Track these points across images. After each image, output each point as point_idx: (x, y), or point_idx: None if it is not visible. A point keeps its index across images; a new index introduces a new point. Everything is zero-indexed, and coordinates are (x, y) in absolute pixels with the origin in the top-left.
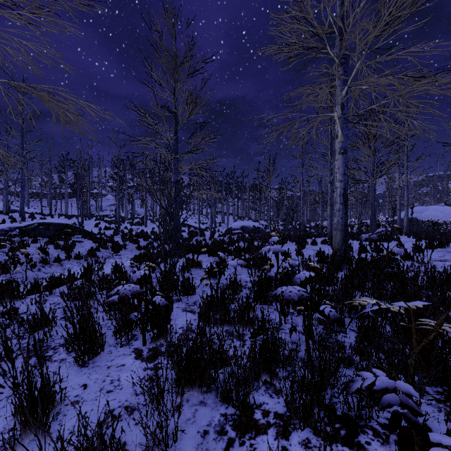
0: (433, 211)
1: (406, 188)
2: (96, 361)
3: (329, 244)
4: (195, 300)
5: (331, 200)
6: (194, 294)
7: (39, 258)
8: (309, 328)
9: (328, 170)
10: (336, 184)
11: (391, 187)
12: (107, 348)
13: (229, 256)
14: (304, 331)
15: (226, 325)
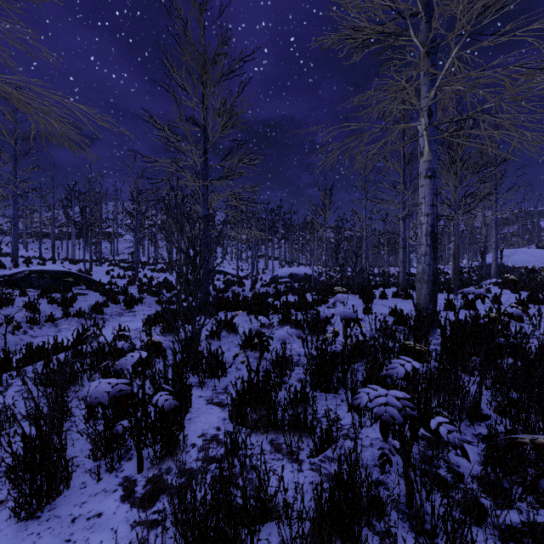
0: (523, 255)
1: (495, 226)
2: (57, 505)
3: (403, 297)
4: (226, 384)
5: (404, 241)
6: (225, 376)
7: (22, 318)
8: (409, 453)
9: (399, 203)
10: (421, 219)
11: (471, 225)
12: (80, 477)
13: (274, 315)
14: (405, 465)
15: (271, 432)
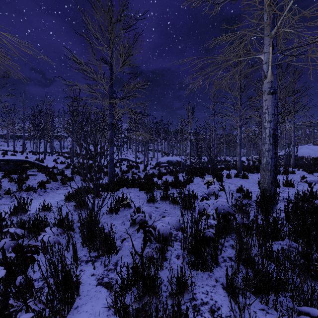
0: (306, 149)
1: (293, 132)
2: None
3: (241, 177)
4: (117, 259)
5: (240, 141)
6: (116, 254)
7: None
8: None
9: (237, 116)
10: (265, 124)
11: None
12: None
13: (158, 191)
14: None
15: None
